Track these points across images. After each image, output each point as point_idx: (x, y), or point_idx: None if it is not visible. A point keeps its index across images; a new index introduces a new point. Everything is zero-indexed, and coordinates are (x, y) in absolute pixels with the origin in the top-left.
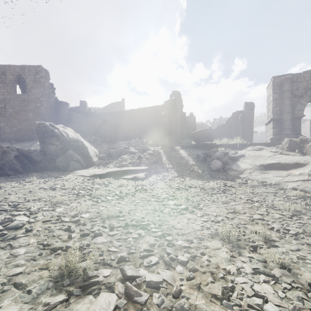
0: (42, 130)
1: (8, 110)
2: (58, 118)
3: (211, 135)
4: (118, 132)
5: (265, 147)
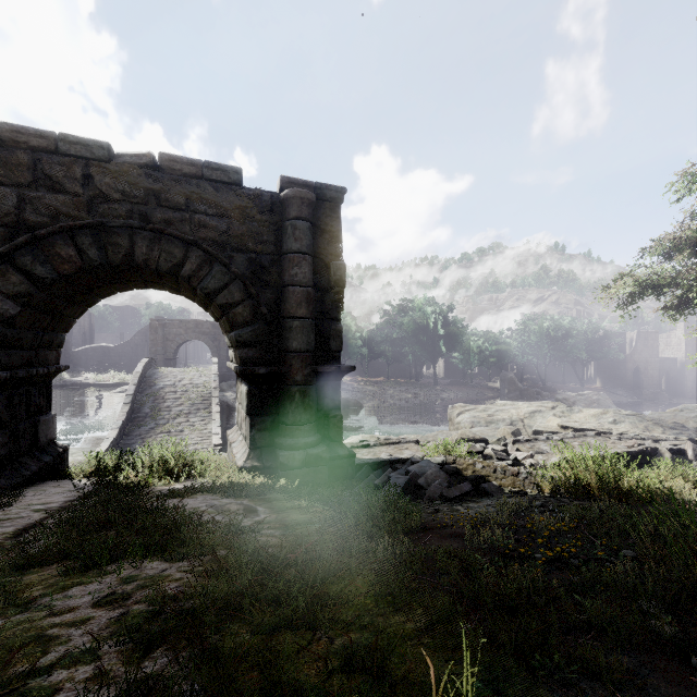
0: None
1: None
2: None
3: (109, 356)
4: None
5: None
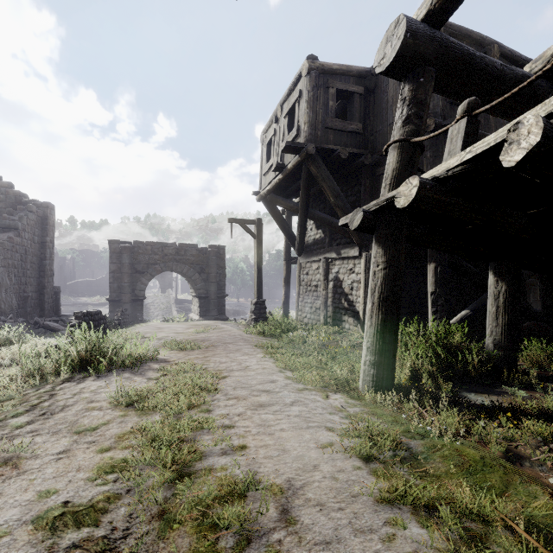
0: None
1: None
2: None
3: (91, 286)
4: None
5: None
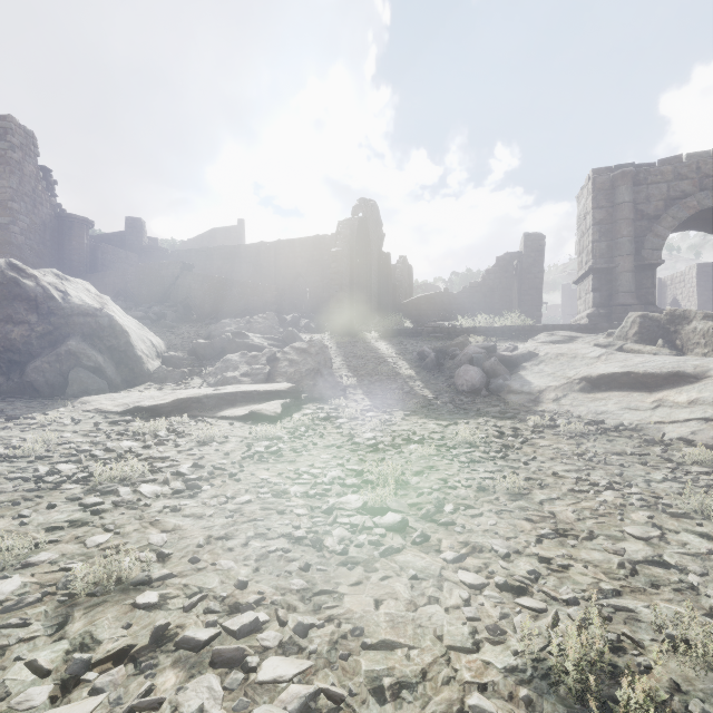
0: None
1: None
2: (63, 259)
3: (449, 309)
4: (223, 296)
5: (578, 336)
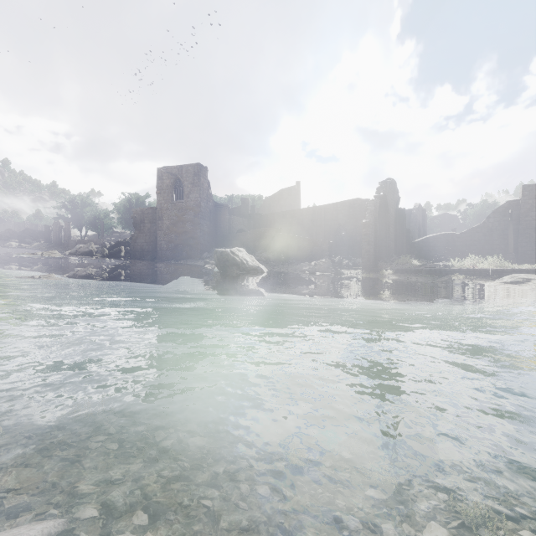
0: (224, 259)
1: (165, 222)
2: (217, 227)
3: (453, 245)
4: (298, 247)
5: (535, 278)
